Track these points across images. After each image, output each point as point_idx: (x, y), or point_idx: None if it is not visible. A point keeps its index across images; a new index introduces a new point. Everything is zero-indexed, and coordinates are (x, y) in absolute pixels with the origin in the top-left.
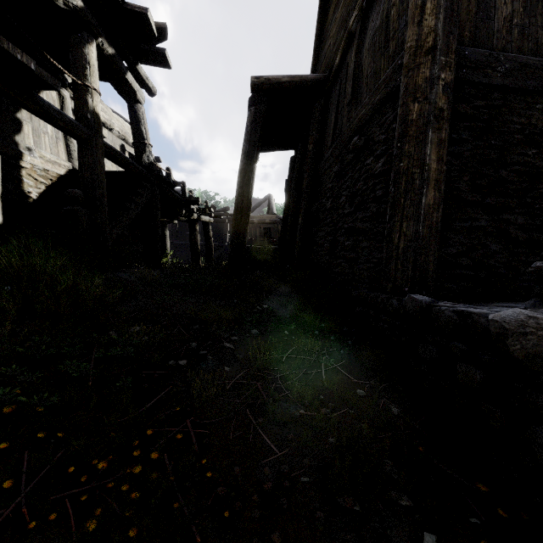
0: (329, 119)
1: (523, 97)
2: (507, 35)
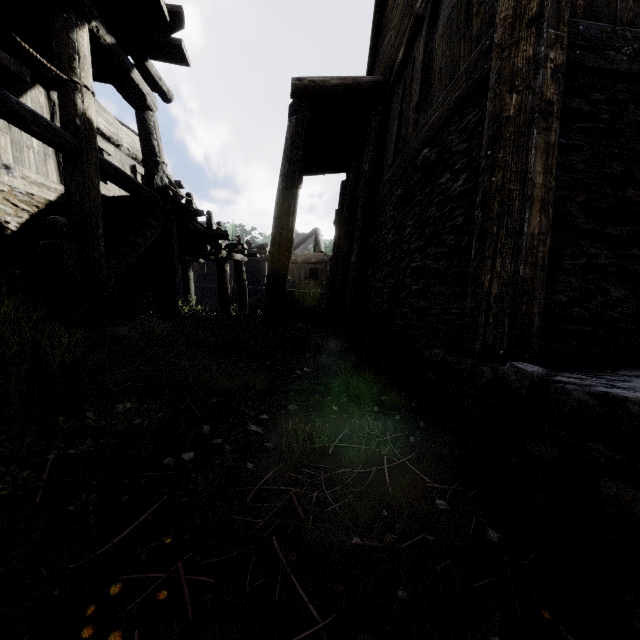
0: (390, 130)
1: None
2: (635, 4)
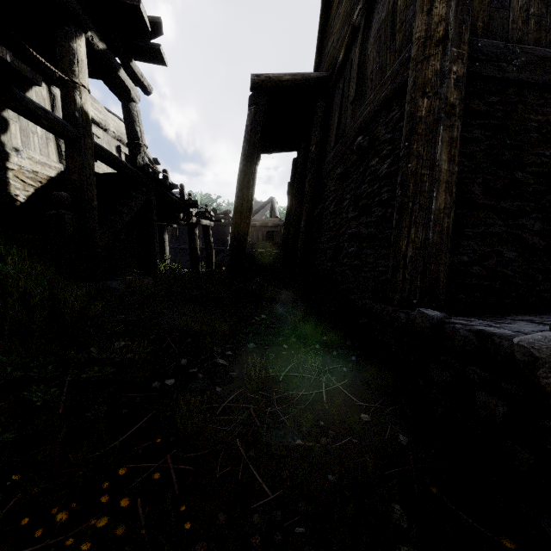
0: (332, 118)
1: (541, 92)
2: (523, 25)
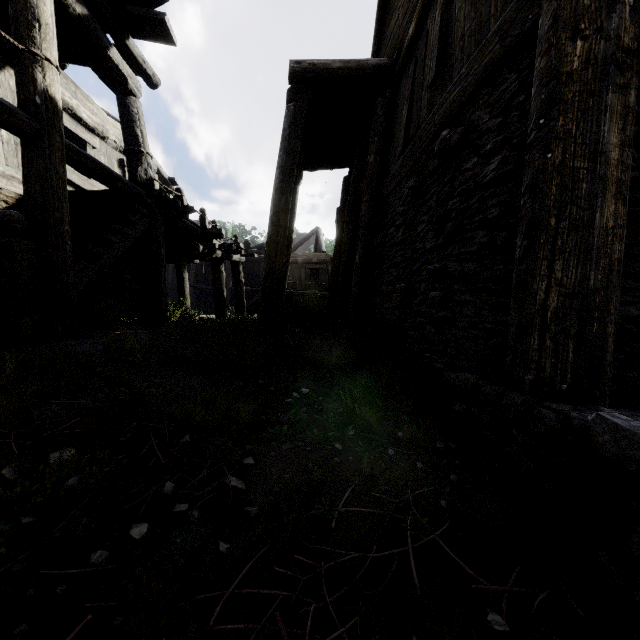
0: (398, 117)
1: None
2: None
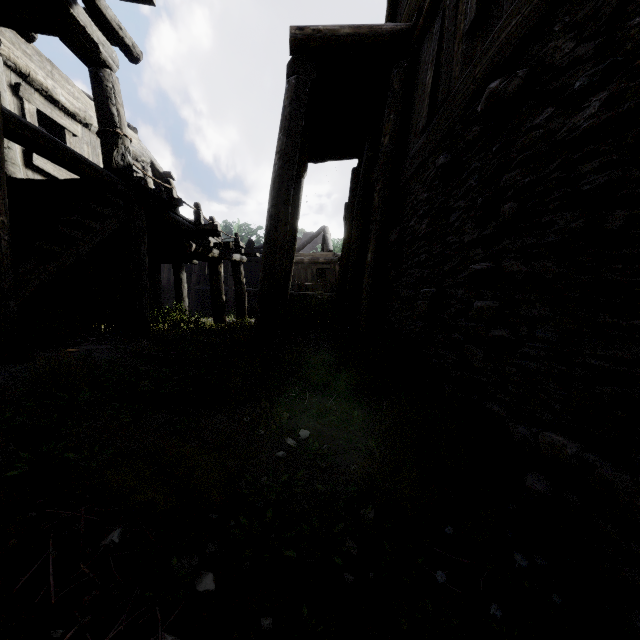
0: (419, 88)
1: None
2: None
